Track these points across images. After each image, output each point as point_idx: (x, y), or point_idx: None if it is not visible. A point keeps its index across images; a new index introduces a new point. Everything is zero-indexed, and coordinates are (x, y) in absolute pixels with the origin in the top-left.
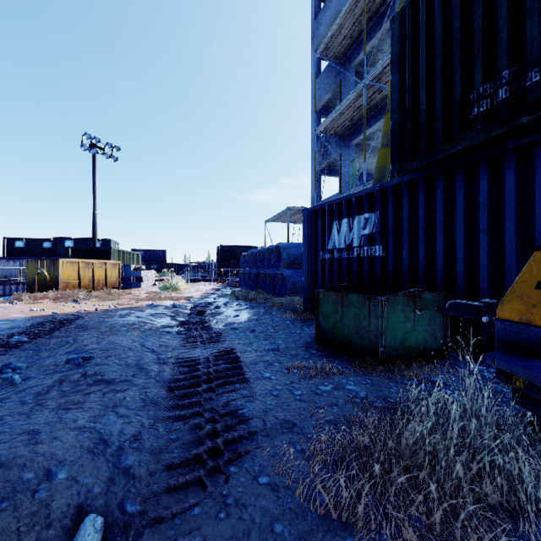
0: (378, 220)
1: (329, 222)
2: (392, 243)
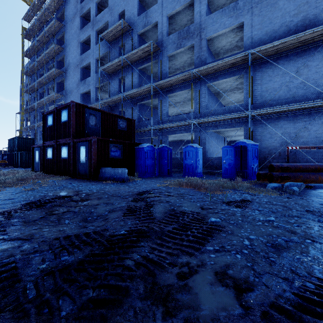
0: (7, 157)
1: (3, 156)
2: (8, 159)
